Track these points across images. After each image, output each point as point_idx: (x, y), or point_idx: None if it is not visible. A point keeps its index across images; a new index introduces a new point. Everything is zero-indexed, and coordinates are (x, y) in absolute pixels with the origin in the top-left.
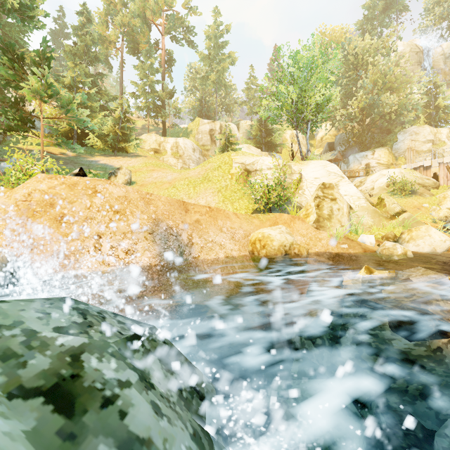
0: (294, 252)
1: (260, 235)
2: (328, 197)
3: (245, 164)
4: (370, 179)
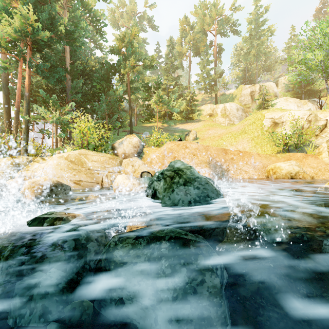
0: (299, 177)
1: (272, 166)
2: None
3: (274, 118)
4: None
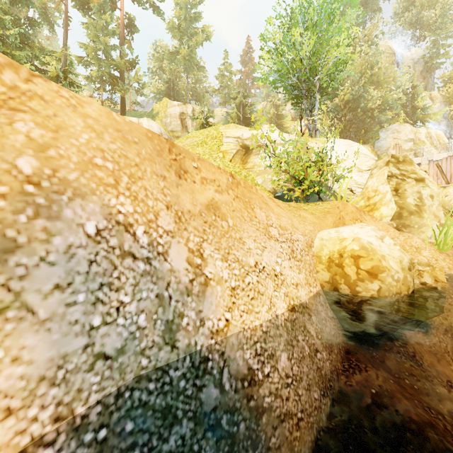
0: (420, 281)
1: (356, 246)
2: (409, 176)
3: (242, 139)
4: None
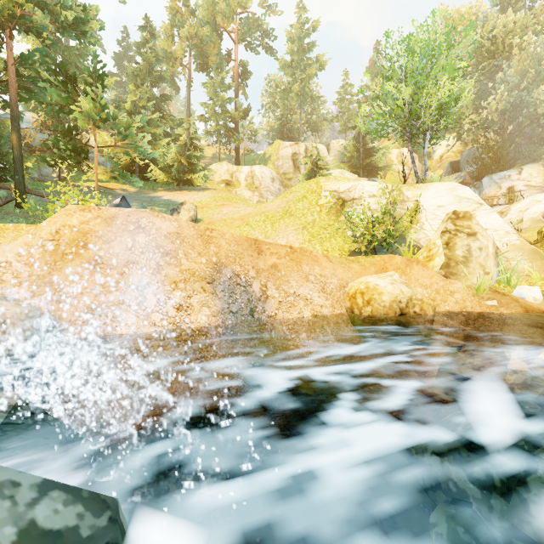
0: (413, 310)
1: (362, 286)
2: (462, 231)
3: (339, 192)
4: (517, 208)
